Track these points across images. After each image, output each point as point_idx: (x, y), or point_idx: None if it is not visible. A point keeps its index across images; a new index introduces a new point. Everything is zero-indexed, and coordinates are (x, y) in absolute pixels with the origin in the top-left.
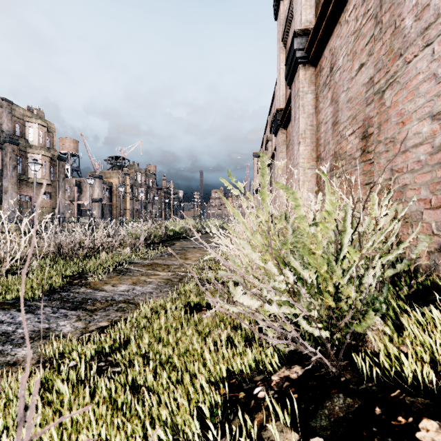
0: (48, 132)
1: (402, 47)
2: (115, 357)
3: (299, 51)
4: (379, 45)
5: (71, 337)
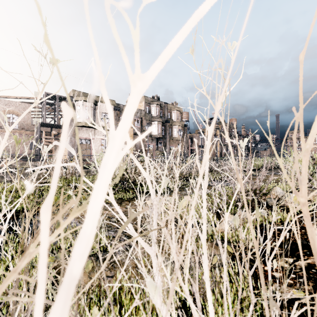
0: (180, 113)
1: None
2: None
3: None
4: None
5: None
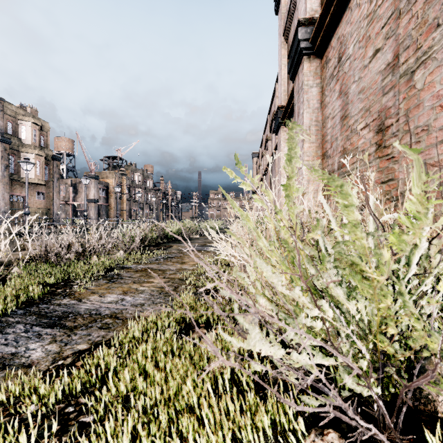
0: (42, 131)
1: (440, 16)
2: (86, 401)
3: (303, 41)
4: (406, 18)
5: (35, 371)
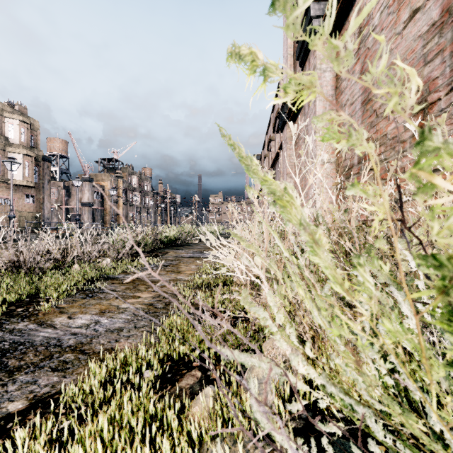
0: (31, 130)
1: None
2: None
3: (316, 19)
4: None
5: None
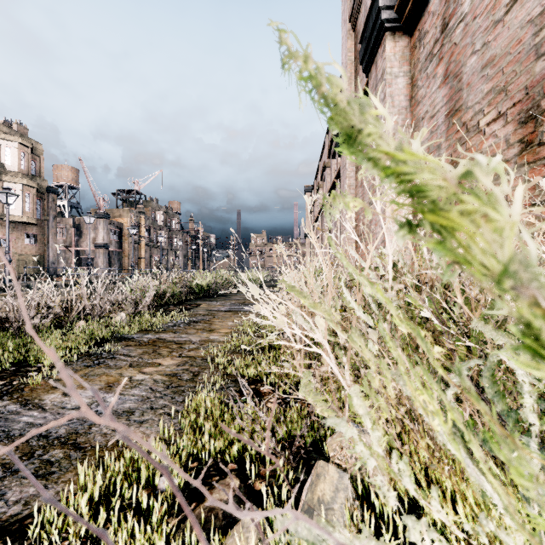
0: (33, 155)
1: None
2: None
3: (386, 10)
4: None
5: None
